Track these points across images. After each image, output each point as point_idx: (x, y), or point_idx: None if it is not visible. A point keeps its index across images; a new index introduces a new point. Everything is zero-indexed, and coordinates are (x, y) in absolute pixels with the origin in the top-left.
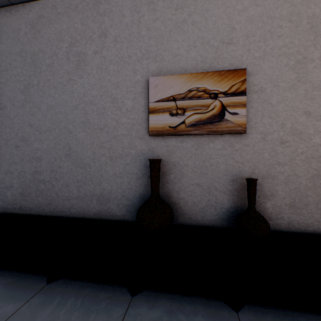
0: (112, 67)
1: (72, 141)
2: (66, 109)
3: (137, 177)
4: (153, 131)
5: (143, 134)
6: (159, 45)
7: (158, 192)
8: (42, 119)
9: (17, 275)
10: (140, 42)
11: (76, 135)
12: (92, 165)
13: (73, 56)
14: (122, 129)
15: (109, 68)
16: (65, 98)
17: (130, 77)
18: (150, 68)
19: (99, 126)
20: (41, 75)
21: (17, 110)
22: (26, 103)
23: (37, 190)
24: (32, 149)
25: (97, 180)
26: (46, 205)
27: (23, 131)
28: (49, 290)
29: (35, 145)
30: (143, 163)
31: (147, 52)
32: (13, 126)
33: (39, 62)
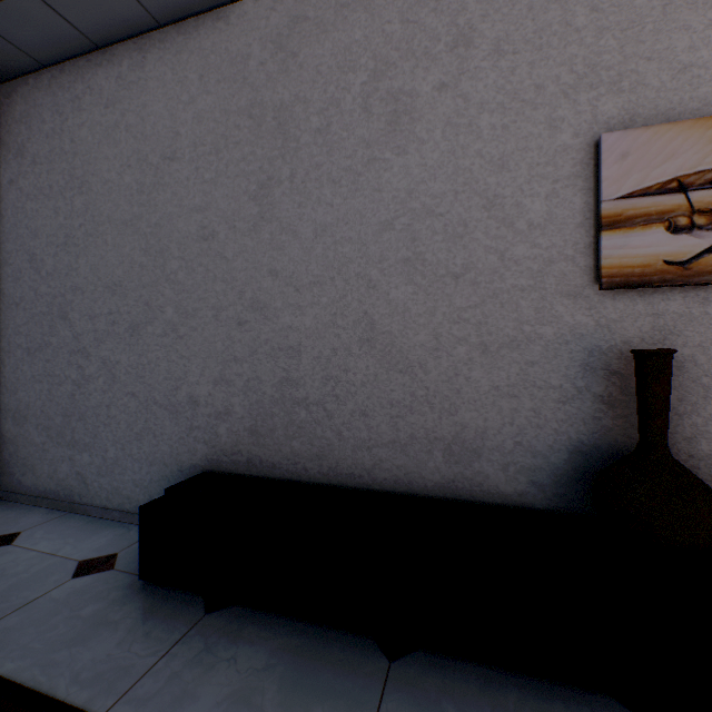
0: (487, 120)
1: (377, 307)
2: (361, 232)
3: (561, 396)
4: (614, 275)
5: (579, 284)
6: (628, 47)
7: (666, 441)
8: (301, 257)
9: (299, 627)
10: (568, 46)
11: (388, 292)
12: (431, 366)
13: (381, 104)
14: (516, 273)
15: (478, 124)
16: (360, 204)
17: (538, 140)
18: (600, 112)
19: (450, 268)
20: (298, 156)
21: (241, 240)
22: (263, 223)
23: (290, 423)
24: (276, 329)
25: (443, 402)
26: (311, 458)
27: (256, 288)
28: (409, 682)
29: (284, 318)
30: (578, 360)
31: (590, 71)
32: (232, 277)
33: (293, 127)
